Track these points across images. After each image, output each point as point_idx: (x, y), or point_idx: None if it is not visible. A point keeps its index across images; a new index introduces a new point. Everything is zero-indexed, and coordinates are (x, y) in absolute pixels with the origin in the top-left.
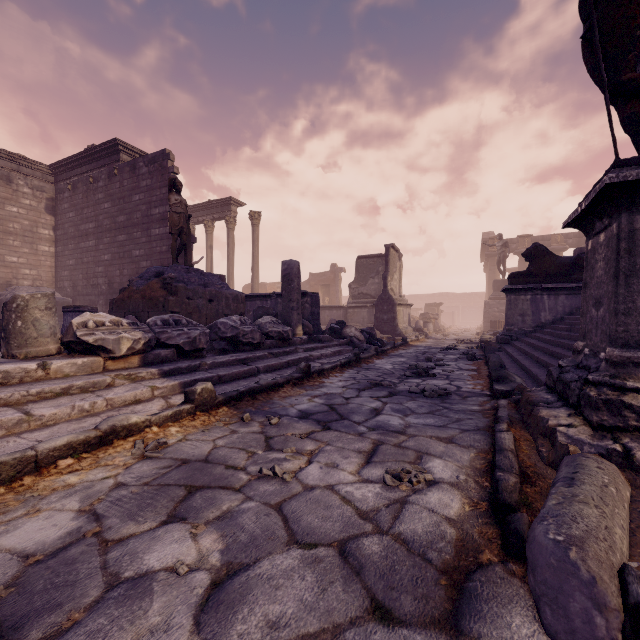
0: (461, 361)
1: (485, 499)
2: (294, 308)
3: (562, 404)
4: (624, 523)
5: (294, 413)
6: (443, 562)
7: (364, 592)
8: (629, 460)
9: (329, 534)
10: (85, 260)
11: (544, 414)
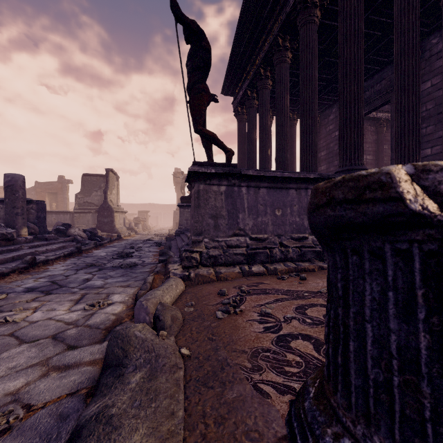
0: (152, 247)
1: (134, 303)
2: (19, 213)
3: (180, 261)
4: (173, 295)
5: (21, 290)
6: (106, 327)
7: (65, 345)
8: (189, 277)
9: (47, 334)
10: None
11: (170, 266)
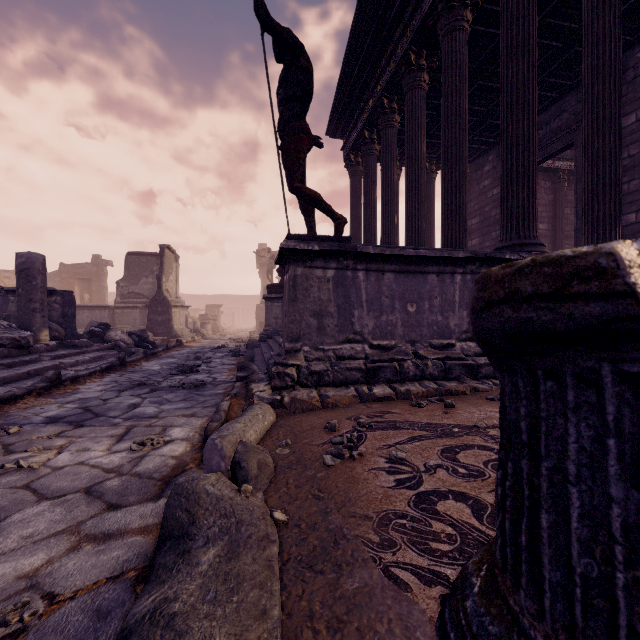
0: (227, 358)
1: (202, 441)
2: (37, 309)
3: (267, 379)
4: (259, 429)
5: (40, 420)
6: (162, 476)
7: (103, 503)
8: (282, 403)
9: (77, 487)
10: None
11: (253, 386)
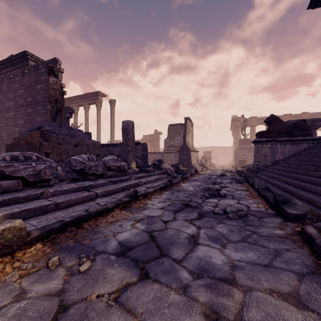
0: (234, 184)
1: None
2: (130, 151)
3: None
4: None
5: (113, 248)
6: None
7: None
8: None
9: None
10: (8, 124)
11: None
